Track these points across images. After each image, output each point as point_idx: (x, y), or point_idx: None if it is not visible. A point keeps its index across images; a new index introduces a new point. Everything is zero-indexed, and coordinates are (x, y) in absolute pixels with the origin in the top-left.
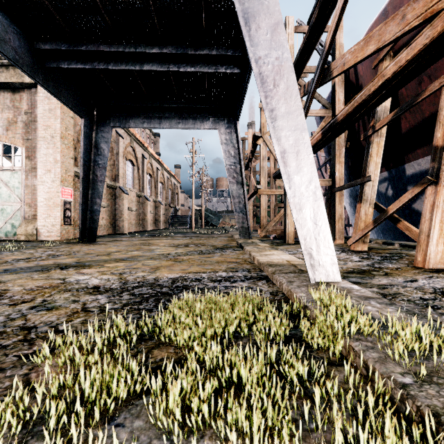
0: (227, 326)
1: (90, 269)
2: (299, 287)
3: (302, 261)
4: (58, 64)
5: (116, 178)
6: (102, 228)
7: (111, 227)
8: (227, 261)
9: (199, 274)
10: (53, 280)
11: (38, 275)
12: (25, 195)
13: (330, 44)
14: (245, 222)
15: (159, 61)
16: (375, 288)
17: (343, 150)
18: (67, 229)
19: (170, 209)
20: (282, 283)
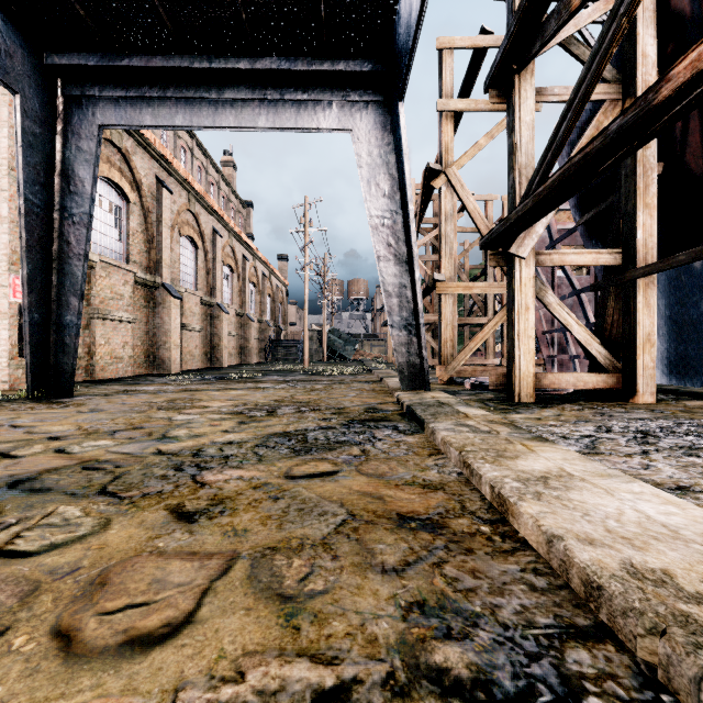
0: None
1: None
2: None
3: None
4: None
5: (157, 268)
6: (124, 364)
7: (146, 362)
8: (391, 516)
9: None
10: None
11: None
12: None
13: None
14: (415, 351)
15: None
16: None
17: (654, 176)
18: None
19: (268, 329)
20: None
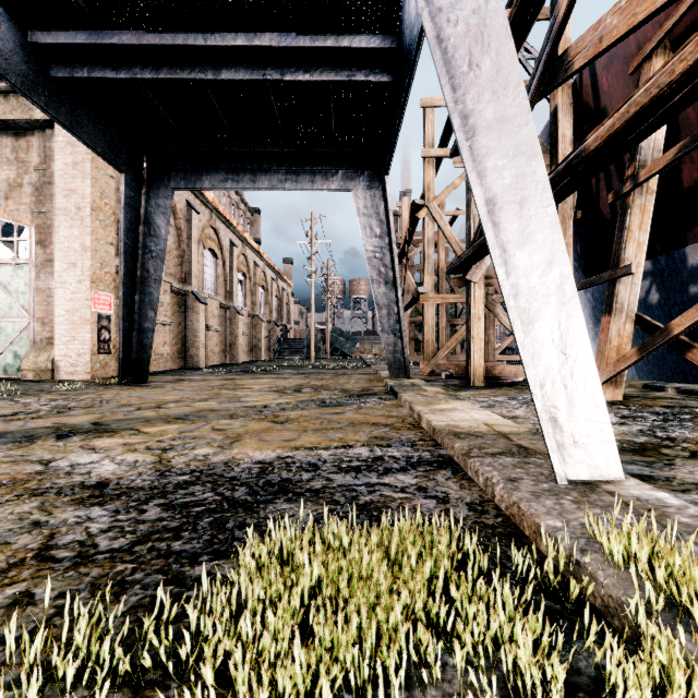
0: (381, 646)
1: (111, 439)
2: (537, 497)
3: (515, 424)
4: (72, 71)
5: (188, 278)
6: (163, 359)
7: (179, 358)
8: (369, 423)
9: (316, 452)
10: (26, 465)
11: (6, 451)
12: (35, 305)
13: (568, 8)
14: (400, 349)
15: (249, 63)
16: (695, 493)
17: (570, 223)
18: (104, 362)
19: (276, 328)
20: (491, 482)
